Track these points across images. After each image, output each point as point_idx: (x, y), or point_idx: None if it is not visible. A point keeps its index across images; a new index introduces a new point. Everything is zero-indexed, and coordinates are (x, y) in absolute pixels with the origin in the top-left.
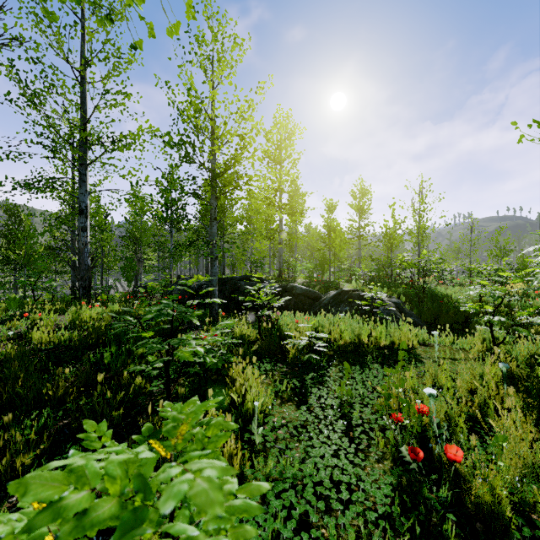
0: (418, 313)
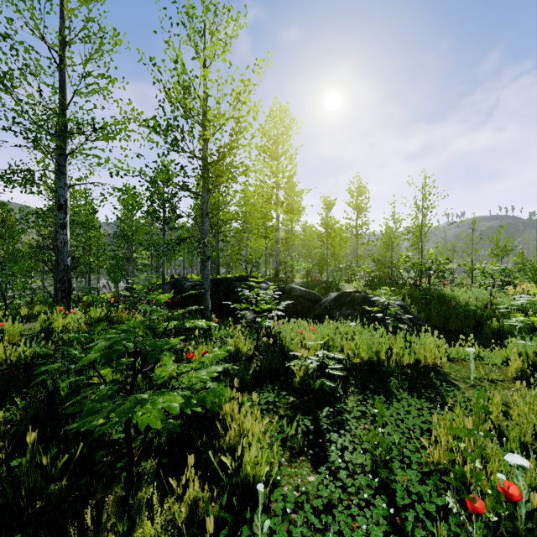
0: (426, 317)
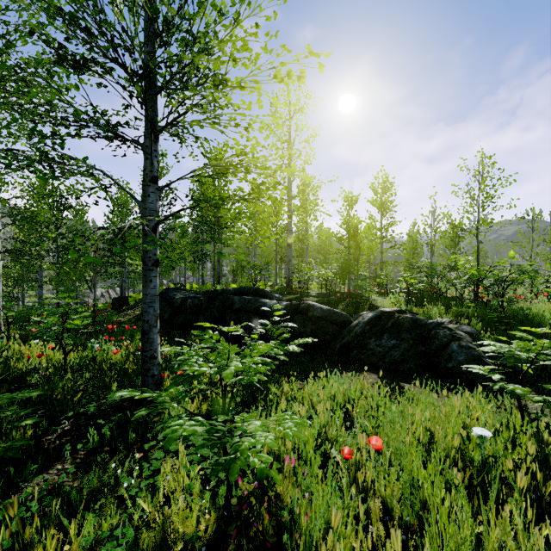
0: None
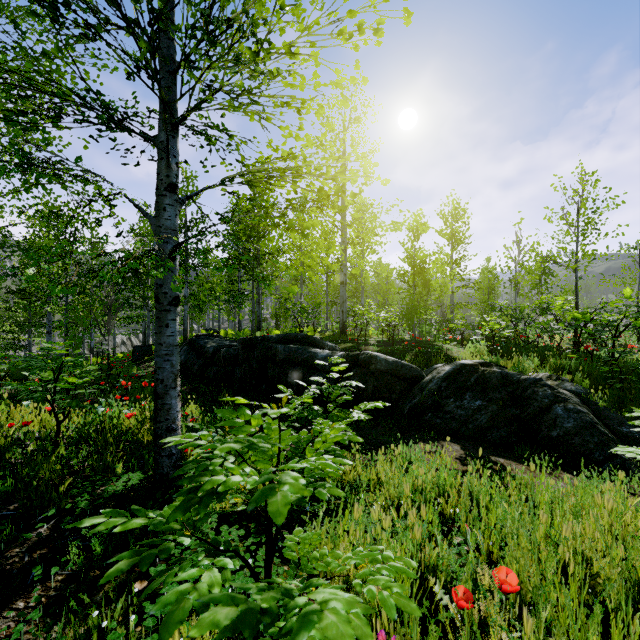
0: (633, 417)
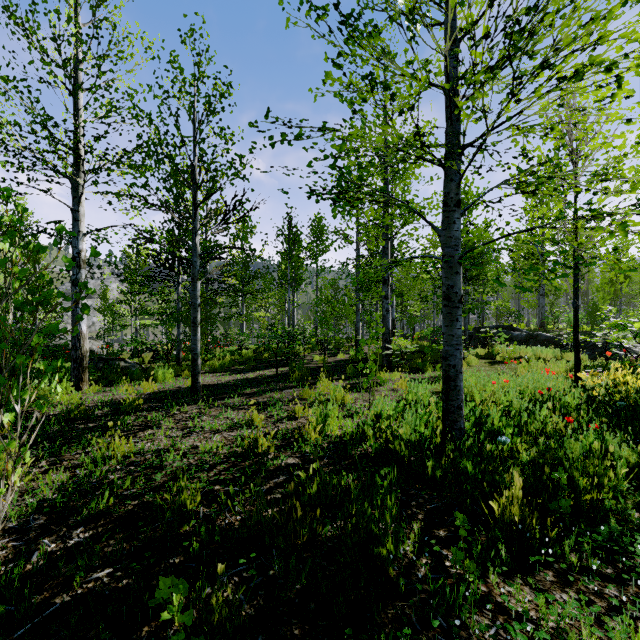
0: None
